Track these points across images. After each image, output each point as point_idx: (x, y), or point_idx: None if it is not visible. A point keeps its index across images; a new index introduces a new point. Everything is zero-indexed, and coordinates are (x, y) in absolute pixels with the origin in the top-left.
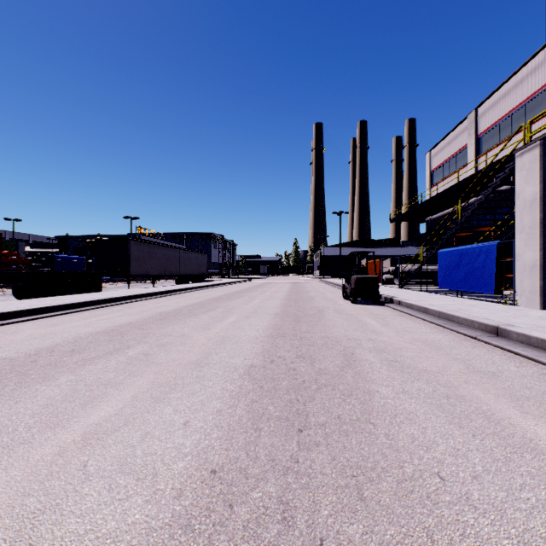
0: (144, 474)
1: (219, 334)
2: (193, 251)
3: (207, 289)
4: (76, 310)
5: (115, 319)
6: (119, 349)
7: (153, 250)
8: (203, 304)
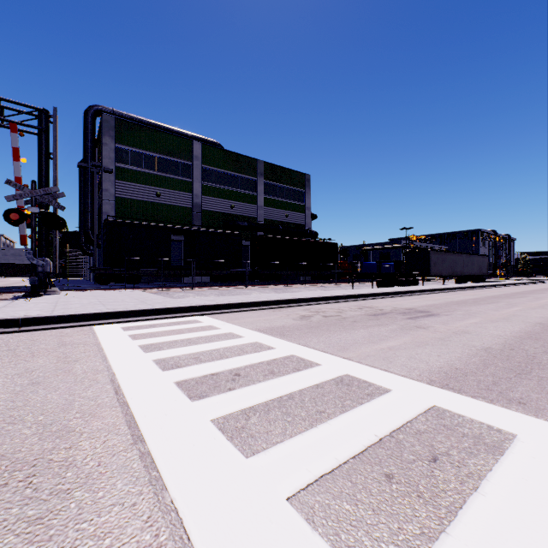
0: (543, 313)
1: (542, 303)
2: (474, 254)
3: (498, 288)
4: (433, 292)
5: (465, 296)
6: (493, 302)
7: (443, 256)
8: (511, 295)
